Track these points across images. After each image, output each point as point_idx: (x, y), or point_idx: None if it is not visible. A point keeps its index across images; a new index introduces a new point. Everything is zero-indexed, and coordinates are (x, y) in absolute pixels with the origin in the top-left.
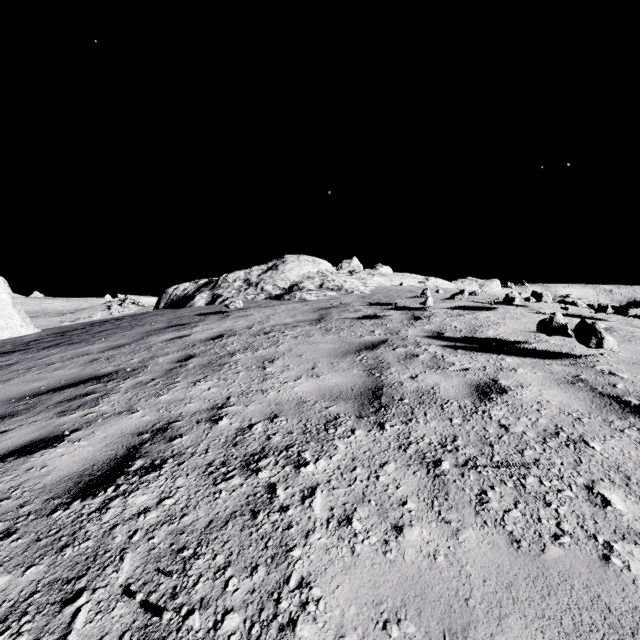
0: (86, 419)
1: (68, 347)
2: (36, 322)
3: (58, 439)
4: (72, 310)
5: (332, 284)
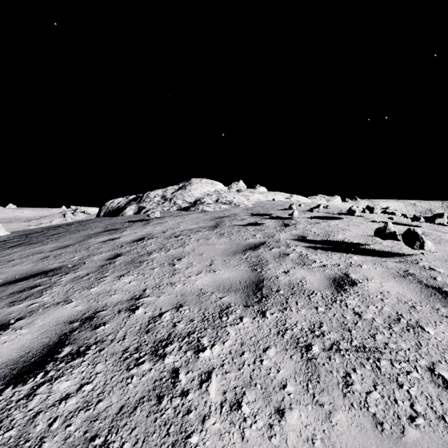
0: (30, 309)
1: (27, 247)
2: (10, 226)
3: (4, 327)
4: (37, 217)
5: (225, 199)
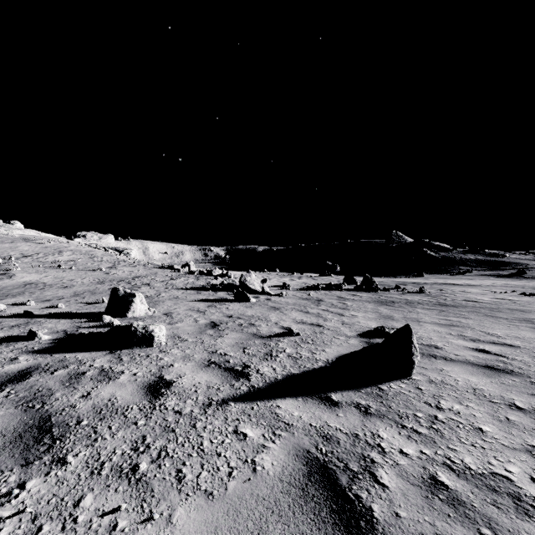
0: None
1: None
2: None
3: None
4: None
5: (4, 233)
